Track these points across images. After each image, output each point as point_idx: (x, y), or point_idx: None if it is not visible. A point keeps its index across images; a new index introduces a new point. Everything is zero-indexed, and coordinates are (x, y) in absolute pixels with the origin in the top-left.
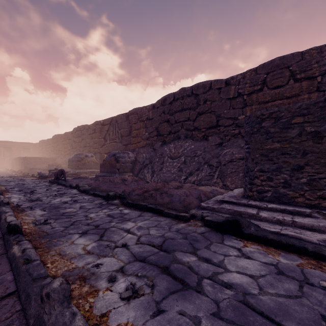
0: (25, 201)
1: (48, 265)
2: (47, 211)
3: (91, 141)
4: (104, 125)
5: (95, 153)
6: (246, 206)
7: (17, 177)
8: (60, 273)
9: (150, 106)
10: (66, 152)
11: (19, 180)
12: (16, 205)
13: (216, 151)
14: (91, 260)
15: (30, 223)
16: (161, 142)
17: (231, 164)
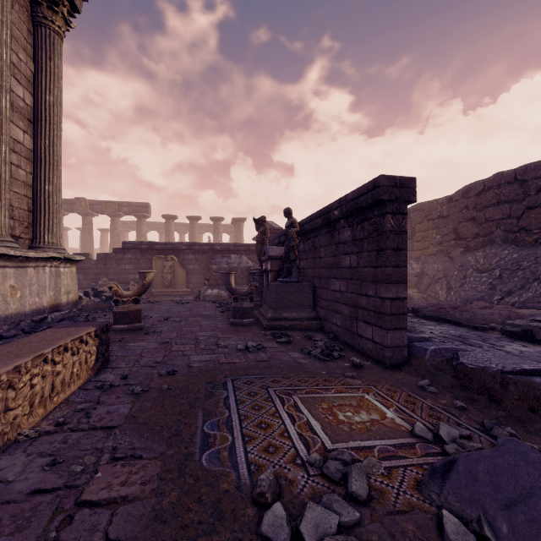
0: None
1: None
2: None
3: None
4: None
5: None
6: None
7: None
8: None
9: (443, 199)
10: None
11: None
12: None
13: None
14: None
15: None
16: (461, 249)
17: None
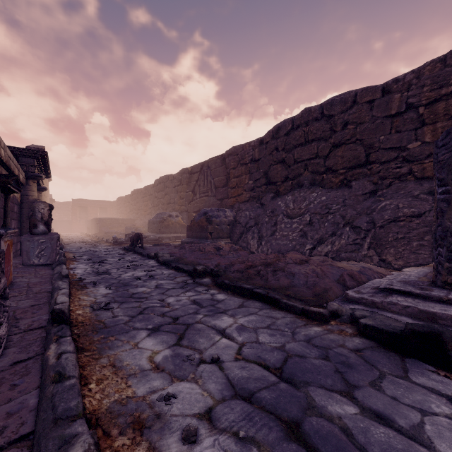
0: (90, 274)
1: (92, 385)
2: (112, 290)
3: (177, 196)
4: (192, 173)
5: (181, 212)
6: (445, 302)
7: (90, 242)
8: (106, 405)
9: (255, 141)
10: (147, 211)
11: (91, 246)
12: (78, 278)
13: (365, 203)
14: (159, 383)
15: (87, 307)
16: (272, 194)
17: (395, 225)
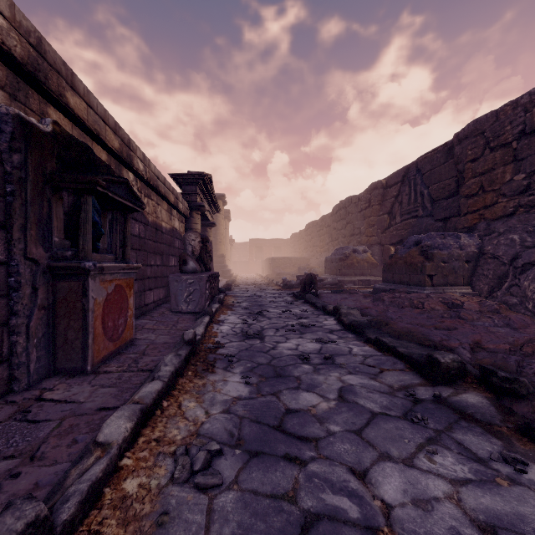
0: (235, 336)
1: None
2: (251, 386)
3: (363, 223)
4: (388, 186)
5: (370, 245)
6: None
7: (260, 284)
8: None
9: (532, 92)
10: (323, 247)
11: (259, 289)
12: (215, 342)
13: None
14: None
15: (167, 456)
16: None
17: None
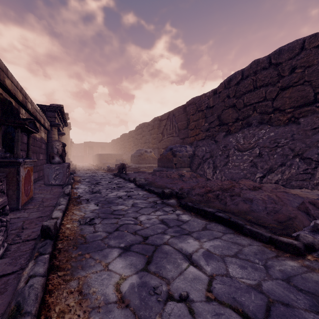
0: (87, 193)
1: None
2: (99, 206)
3: (150, 137)
4: (161, 120)
5: (153, 149)
6: None
7: (93, 169)
8: None
9: (210, 92)
10: (130, 148)
11: (93, 172)
12: (78, 195)
13: (314, 137)
14: None
15: (76, 221)
16: (224, 133)
17: None
